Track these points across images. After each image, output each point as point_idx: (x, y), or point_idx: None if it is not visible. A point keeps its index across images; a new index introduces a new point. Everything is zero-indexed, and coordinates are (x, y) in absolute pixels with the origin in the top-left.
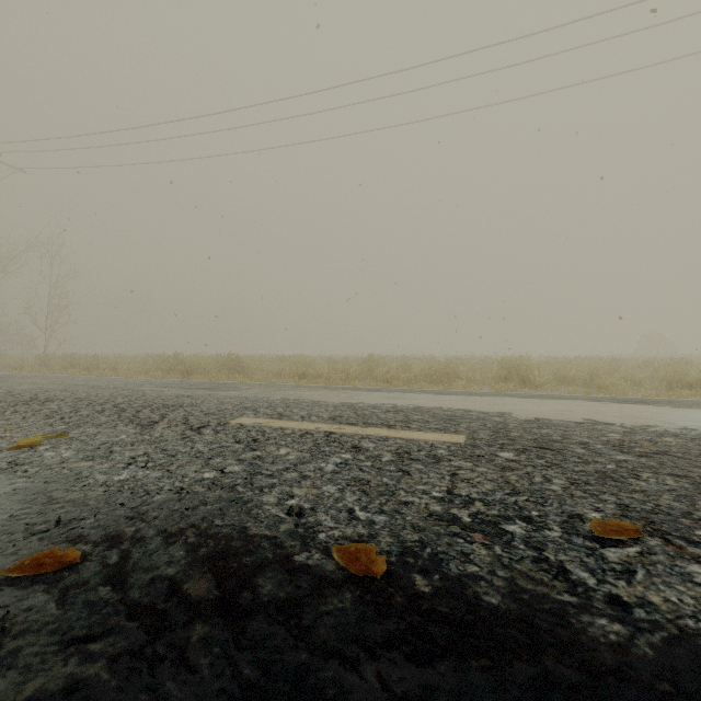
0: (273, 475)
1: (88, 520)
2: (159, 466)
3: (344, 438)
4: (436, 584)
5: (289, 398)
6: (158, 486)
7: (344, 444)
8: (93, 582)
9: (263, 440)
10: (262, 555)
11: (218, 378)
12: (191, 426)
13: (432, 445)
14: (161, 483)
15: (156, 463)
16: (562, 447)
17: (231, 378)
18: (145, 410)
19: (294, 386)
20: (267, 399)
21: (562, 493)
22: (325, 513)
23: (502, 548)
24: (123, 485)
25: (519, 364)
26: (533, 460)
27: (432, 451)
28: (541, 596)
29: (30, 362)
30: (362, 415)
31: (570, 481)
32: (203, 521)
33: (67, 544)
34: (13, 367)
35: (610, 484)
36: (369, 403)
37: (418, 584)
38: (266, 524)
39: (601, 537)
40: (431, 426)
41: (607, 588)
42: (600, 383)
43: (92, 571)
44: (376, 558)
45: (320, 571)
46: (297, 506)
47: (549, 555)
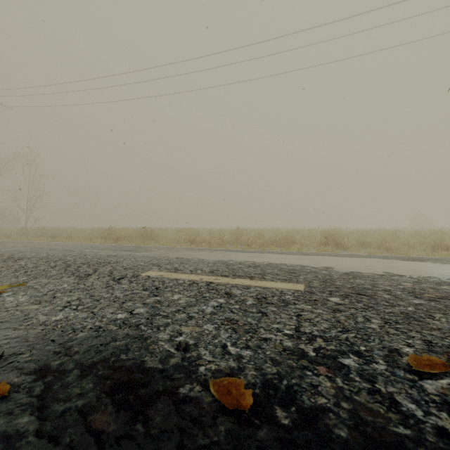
0: (167, 316)
1: (24, 355)
2: (86, 308)
3: (219, 287)
4: (293, 416)
5: (183, 257)
6: (82, 325)
7: (219, 291)
8: (15, 414)
9: (163, 288)
10: (154, 388)
11: (137, 243)
12: (113, 278)
13: (281, 292)
14: (85, 323)
15: (84, 306)
16: (373, 293)
17: (146, 243)
18: (84, 265)
19: (186, 248)
20: (168, 257)
21: (380, 331)
22: (205, 348)
23: (342, 380)
24: (57, 324)
25: (334, 234)
26: (355, 304)
27: (281, 297)
28: (381, 428)
29: (15, 232)
30: (231, 269)
31: (384, 320)
32: (111, 356)
33: (2, 377)
34: (4, 236)
35: (414, 323)
36: (237, 261)
37: (279, 416)
38: (160, 358)
39: (417, 369)
40: (279, 277)
41: (433, 420)
42: (388, 247)
43: (16, 403)
44: (244, 391)
45: (199, 403)
46: (184, 342)
47: (380, 387)
